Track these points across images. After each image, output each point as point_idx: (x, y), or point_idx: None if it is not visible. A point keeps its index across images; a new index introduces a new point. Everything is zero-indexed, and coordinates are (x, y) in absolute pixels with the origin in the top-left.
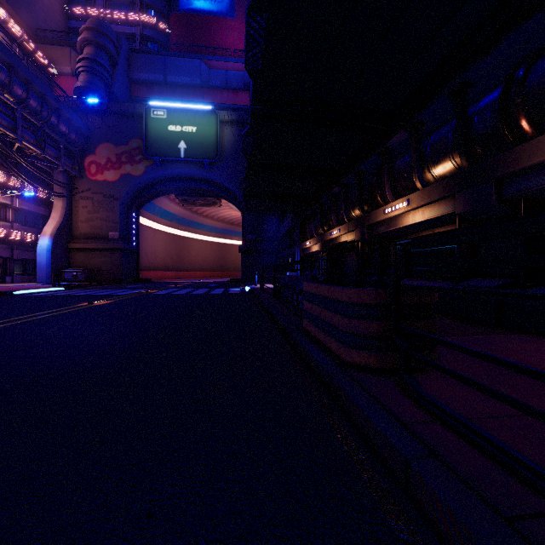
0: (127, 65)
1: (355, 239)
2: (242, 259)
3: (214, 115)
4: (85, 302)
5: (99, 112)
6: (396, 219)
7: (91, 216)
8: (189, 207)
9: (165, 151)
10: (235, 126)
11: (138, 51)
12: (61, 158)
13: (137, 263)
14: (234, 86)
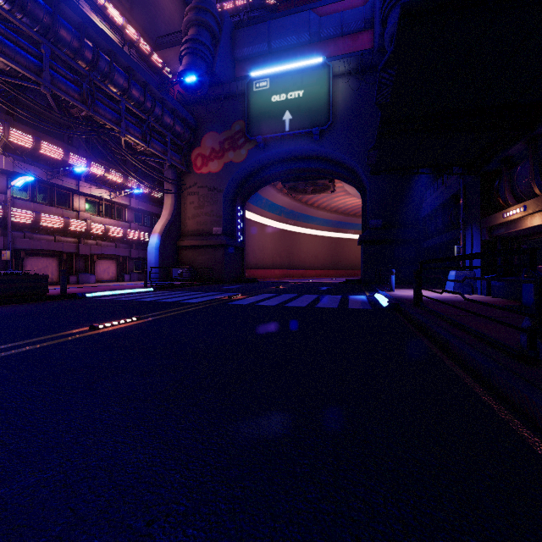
0: (230, 44)
1: None
2: (363, 253)
3: (325, 69)
4: (99, 323)
5: (204, 101)
6: None
7: (197, 212)
8: (298, 197)
9: (268, 127)
10: (353, 77)
11: (242, 26)
12: (167, 152)
13: (242, 261)
14: (352, 28)
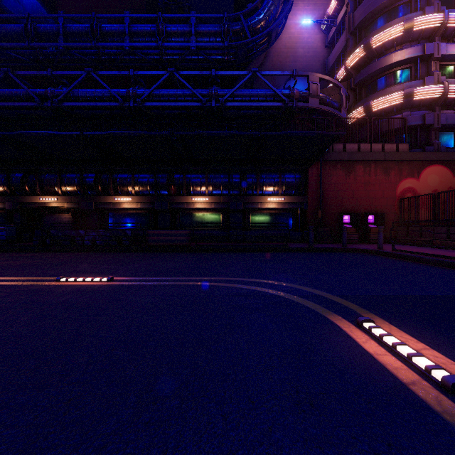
0: None
1: (81, 208)
2: None
3: None
4: None
5: None
6: (120, 203)
7: None
8: None
9: None
10: None
11: None
12: None
13: None
14: None
